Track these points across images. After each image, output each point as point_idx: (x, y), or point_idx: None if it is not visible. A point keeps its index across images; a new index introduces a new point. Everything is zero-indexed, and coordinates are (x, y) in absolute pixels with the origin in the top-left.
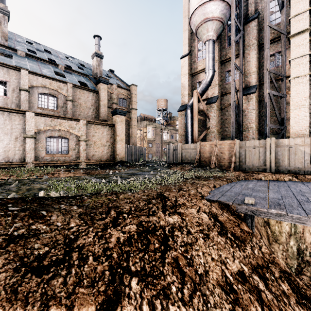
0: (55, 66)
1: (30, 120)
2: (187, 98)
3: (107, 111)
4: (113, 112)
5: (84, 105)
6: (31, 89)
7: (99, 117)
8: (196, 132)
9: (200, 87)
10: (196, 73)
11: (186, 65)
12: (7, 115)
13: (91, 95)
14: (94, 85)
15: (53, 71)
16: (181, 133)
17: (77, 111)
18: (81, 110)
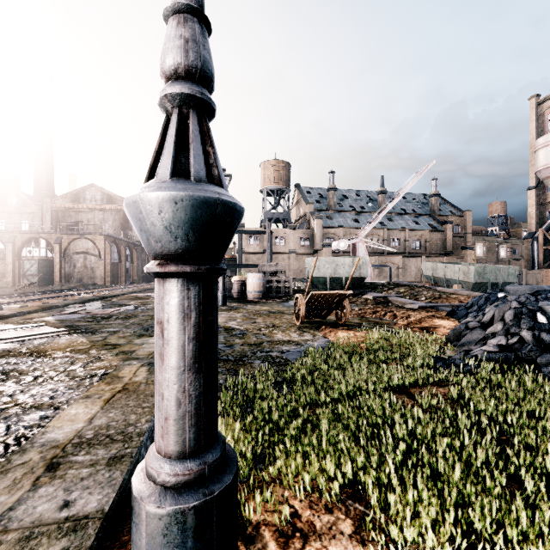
0: (409, 215)
1: (423, 260)
2: (534, 227)
3: (451, 244)
4: (463, 248)
5: (435, 242)
6: (409, 239)
7: (446, 249)
8: (541, 261)
9: (546, 224)
10: (545, 203)
11: (533, 197)
12: (415, 259)
13: (439, 234)
14: (438, 224)
15: (411, 221)
16: (527, 258)
17: (431, 247)
18: (433, 246)
